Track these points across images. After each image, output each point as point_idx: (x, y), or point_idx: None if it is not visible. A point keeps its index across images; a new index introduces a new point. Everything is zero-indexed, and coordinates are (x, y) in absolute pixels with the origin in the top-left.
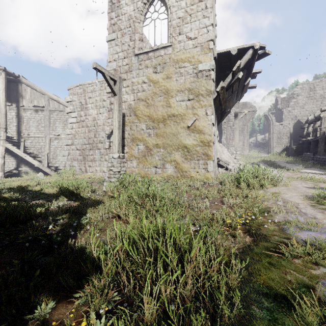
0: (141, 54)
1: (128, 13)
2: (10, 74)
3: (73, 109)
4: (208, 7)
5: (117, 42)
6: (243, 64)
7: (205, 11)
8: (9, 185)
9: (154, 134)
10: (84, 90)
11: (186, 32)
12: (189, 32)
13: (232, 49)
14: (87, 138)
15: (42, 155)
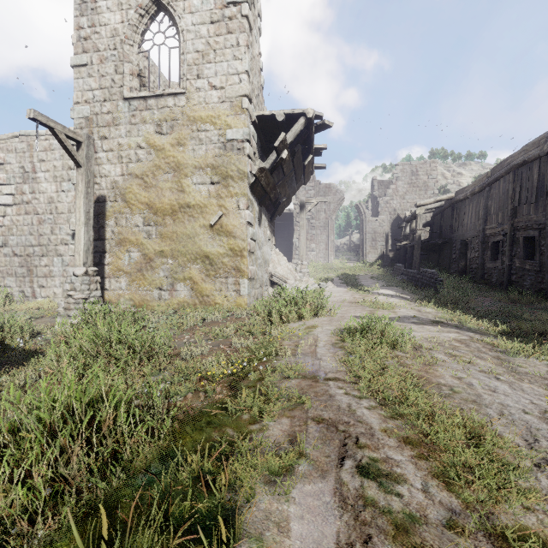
0: (135, 98)
1: (112, 25)
2: None
3: (5, 178)
4: (241, 45)
5: (91, 71)
6: (293, 138)
7: (237, 49)
8: None
9: (156, 235)
10: (31, 145)
11: (209, 77)
12: (212, 77)
13: (278, 113)
14: (37, 234)
15: None
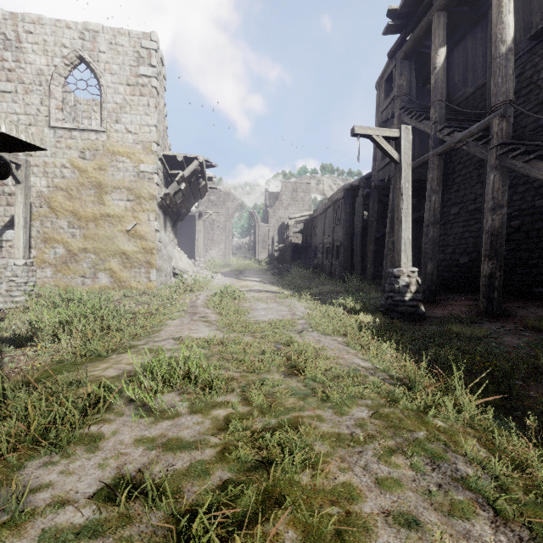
0: (61, 128)
1: (38, 65)
2: None
3: None
4: (151, 106)
5: (16, 98)
6: (189, 173)
7: (148, 109)
8: None
9: (80, 236)
10: None
11: (125, 124)
12: (129, 124)
13: (178, 155)
14: None
15: None
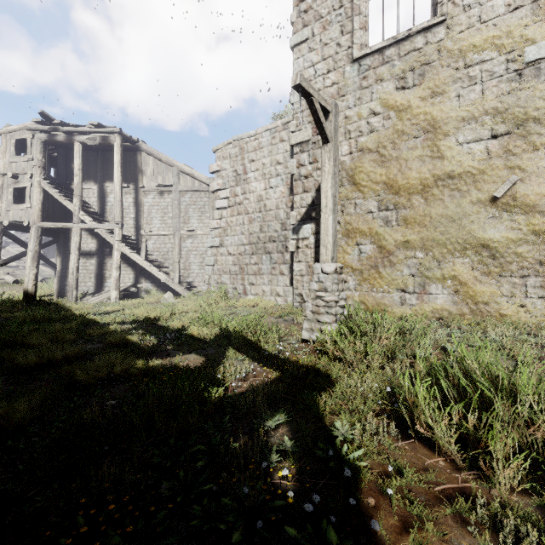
0: (368, 55)
1: None
2: (127, 138)
3: (222, 184)
4: None
5: (312, 44)
6: None
7: None
8: (131, 315)
9: (398, 221)
10: (242, 148)
11: None
12: None
13: None
14: (247, 233)
15: (169, 264)
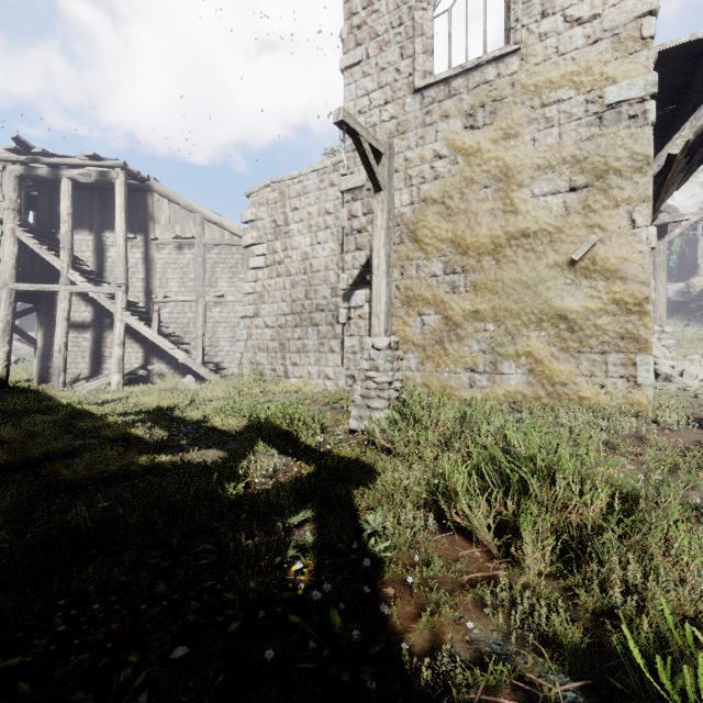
0: (432, 86)
1: None
2: (134, 174)
3: (257, 237)
4: None
5: (367, 68)
6: None
7: None
8: (138, 404)
9: (466, 286)
10: (283, 193)
11: (565, 7)
12: (573, 4)
13: None
14: (290, 300)
15: (190, 339)
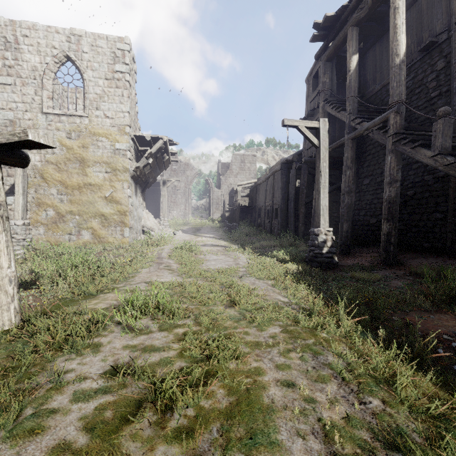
0: (51, 114)
1: (32, 63)
2: None
3: None
4: (125, 96)
5: (15, 89)
6: (155, 150)
7: (122, 98)
8: None
9: (67, 201)
10: None
11: (104, 110)
12: (107, 111)
13: (147, 136)
14: None
15: None
